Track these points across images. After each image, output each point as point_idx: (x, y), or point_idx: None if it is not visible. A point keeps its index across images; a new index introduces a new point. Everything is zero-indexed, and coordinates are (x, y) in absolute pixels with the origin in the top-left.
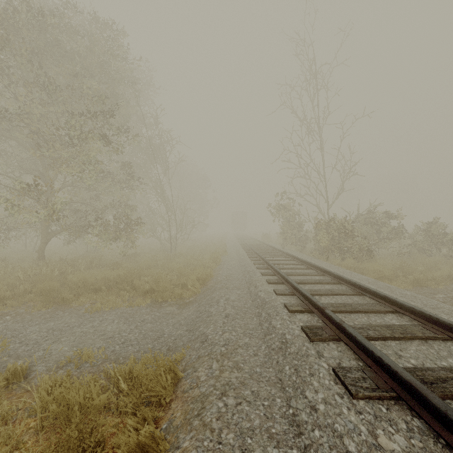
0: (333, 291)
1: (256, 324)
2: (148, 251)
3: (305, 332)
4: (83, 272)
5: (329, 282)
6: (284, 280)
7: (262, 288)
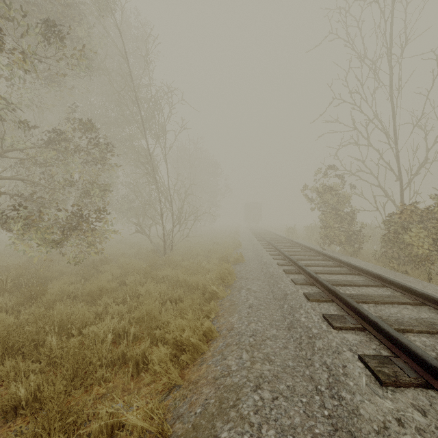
0: None
1: None
2: (134, 252)
3: None
4: None
5: None
6: None
7: None
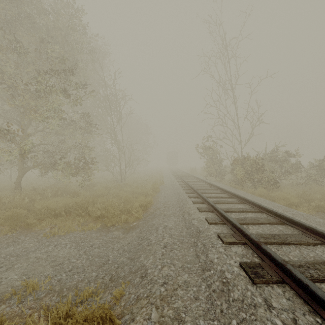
0: (258, 220)
1: (193, 256)
2: (103, 181)
3: (245, 271)
4: (49, 199)
5: (251, 210)
6: (213, 209)
7: (195, 216)
